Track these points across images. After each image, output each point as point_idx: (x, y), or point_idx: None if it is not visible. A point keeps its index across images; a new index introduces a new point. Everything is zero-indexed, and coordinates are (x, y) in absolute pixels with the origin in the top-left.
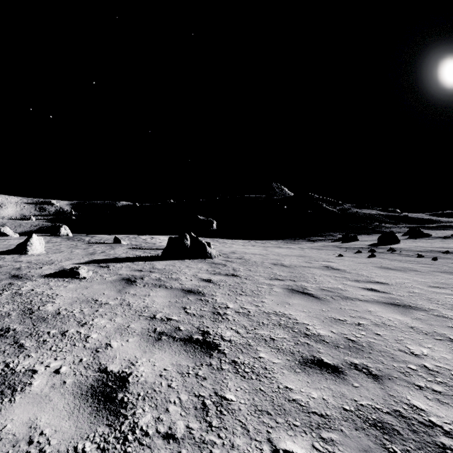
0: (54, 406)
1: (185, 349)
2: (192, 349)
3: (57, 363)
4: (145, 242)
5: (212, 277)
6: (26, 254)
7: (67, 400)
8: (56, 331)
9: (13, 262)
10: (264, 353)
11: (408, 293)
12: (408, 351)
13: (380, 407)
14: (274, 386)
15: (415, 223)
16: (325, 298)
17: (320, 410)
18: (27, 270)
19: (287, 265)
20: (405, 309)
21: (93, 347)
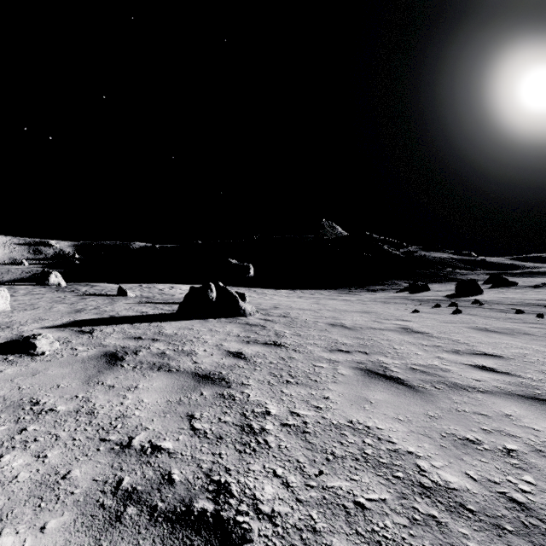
0: None
1: None
2: None
3: None
4: (161, 293)
5: (245, 347)
6: None
7: None
8: None
9: None
10: None
11: (542, 374)
12: None
13: None
14: None
15: (495, 269)
16: (424, 387)
17: None
18: None
19: (349, 327)
20: None
21: None
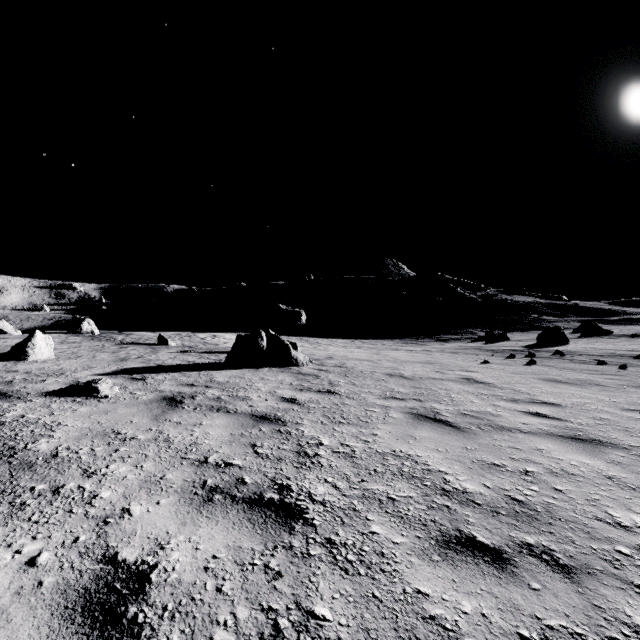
0: (12, 634)
1: (251, 518)
2: (261, 517)
3: (35, 546)
4: (203, 342)
5: (298, 394)
6: (26, 360)
7: (38, 621)
8: (45, 486)
9: (4, 373)
10: (378, 525)
11: (593, 420)
12: (611, 520)
13: (582, 631)
14: (398, 588)
15: (589, 315)
16: (470, 428)
17: (479, 638)
18: (22, 385)
19: (408, 377)
20: (594, 447)
21: (100, 516)
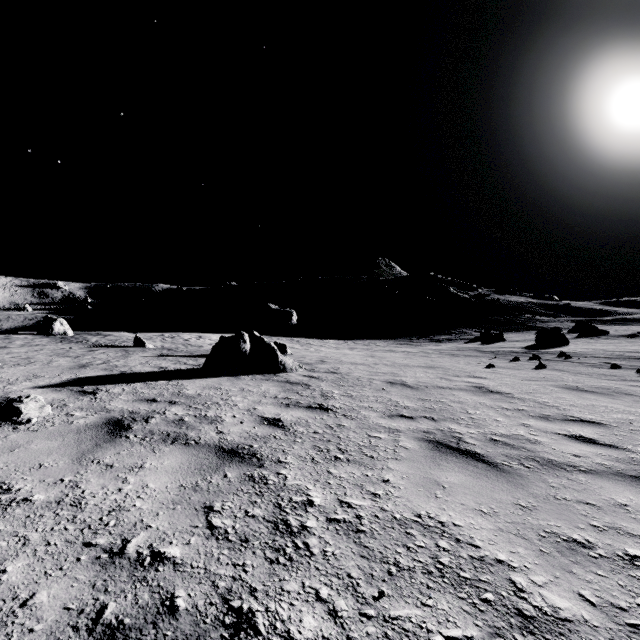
0: None
1: None
2: None
3: None
4: (186, 344)
5: (283, 412)
6: None
7: None
8: None
9: None
10: None
11: None
12: None
13: None
14: None
15: (582, 315)
16: (510, 465)
17: None
18: None
19: (412, 385)
20: None
21: None
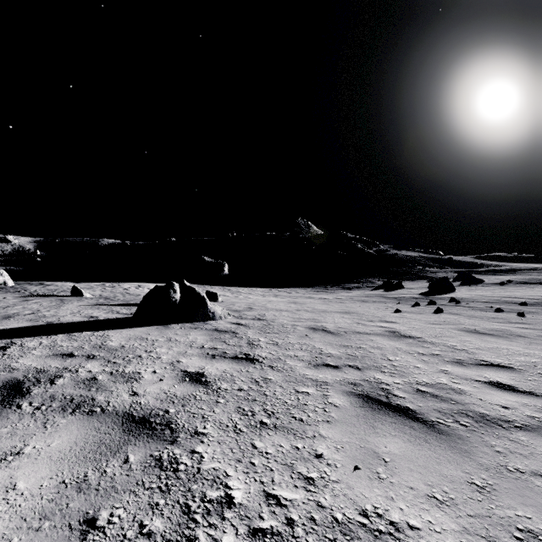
0: None
1: None
2: None
3: None
4: (125, 293)
5: (208, 365)
6: None
7: None
8: None
9: None
10: None
11: None
12: None
13: None
14: None
15: (461, 267)
16: (446, 424)
17: None
18: None
19: (332, 331)
20: None
21: None
